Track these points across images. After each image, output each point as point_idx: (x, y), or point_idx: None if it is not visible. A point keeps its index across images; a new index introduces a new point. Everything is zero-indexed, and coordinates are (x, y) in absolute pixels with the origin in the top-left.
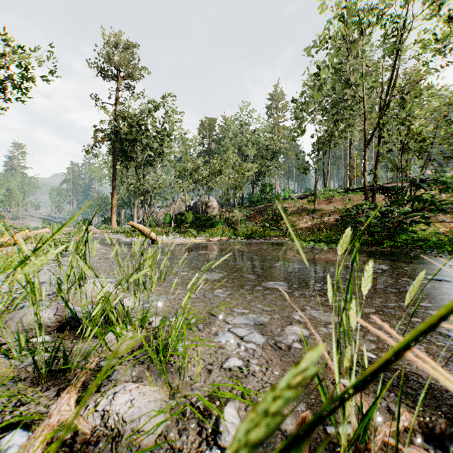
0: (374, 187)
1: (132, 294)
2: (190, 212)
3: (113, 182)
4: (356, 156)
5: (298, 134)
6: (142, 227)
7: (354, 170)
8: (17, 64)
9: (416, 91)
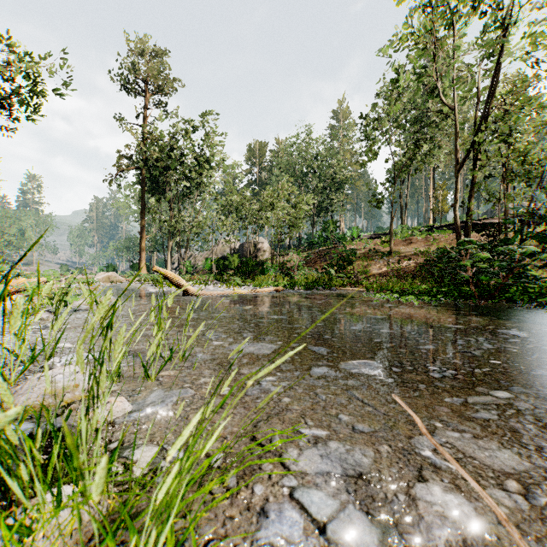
0: (468, 224)
1: (81, 414)
2: (235, 256)
3: (142, 219)
4: (441, 186)
5: (369, 159)
6: (171, 274)
7: (440, 203)
8: (24, 76)
9: (522, 101)
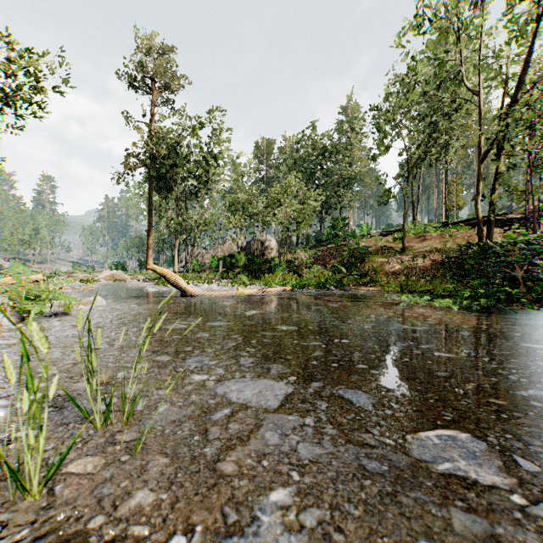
0: (491, 218)
1: None
2: (241, 254)
3: (149, 217)
4: (456, 181)
5: (381, 152)
6: (168, 272)
7: (454, 198)
8: (31, 73)
9: None
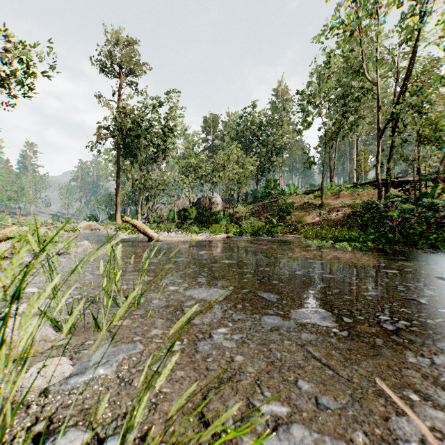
0: (388, 181)
1: None
2: (193, 208)
3: (118, 178)
4: (364, 150)
5: (304, 127)
6: (138, 223)
7: (362, 164)
8: (21, 61)
9: (433, 78)
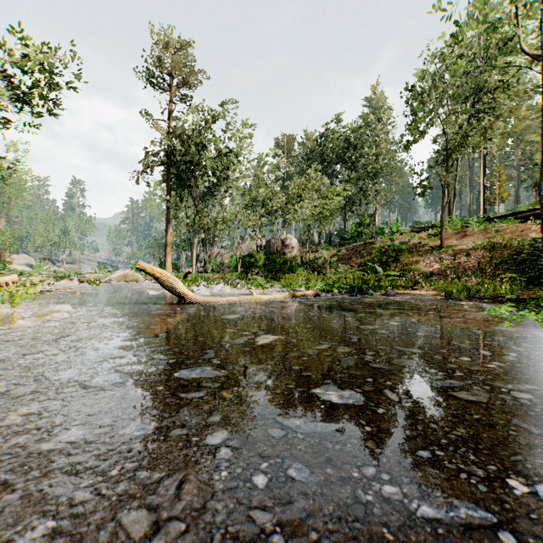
0: None
1: None
2: (261, 253)
3: (168, 216)
4: (498, 170)
5: (414, 138)
6: (163, 273)
7: (496, 190)
8: (46, 69)
9: None
